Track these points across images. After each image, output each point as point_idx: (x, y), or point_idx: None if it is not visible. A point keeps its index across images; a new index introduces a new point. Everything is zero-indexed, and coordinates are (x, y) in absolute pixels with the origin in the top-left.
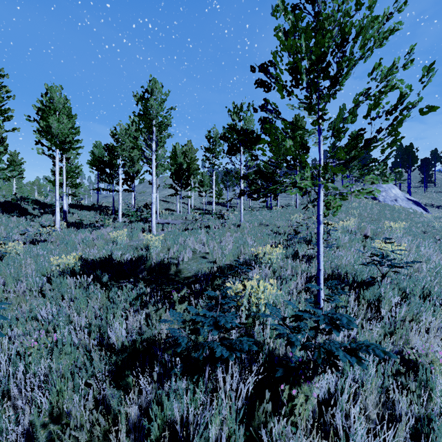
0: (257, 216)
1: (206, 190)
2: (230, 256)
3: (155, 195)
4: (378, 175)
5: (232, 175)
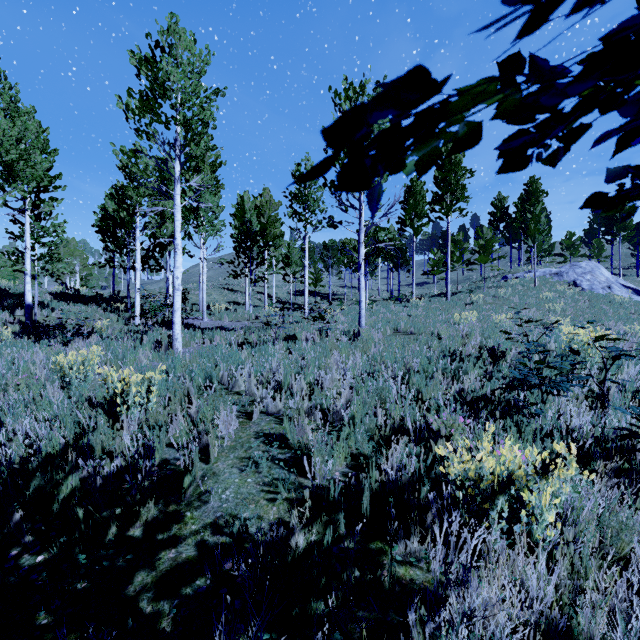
0: (383, 314)
1: (295, 273)
2: (347, 446)
3: (179, 271)
4: (567, 249)
5: (337, 249)
